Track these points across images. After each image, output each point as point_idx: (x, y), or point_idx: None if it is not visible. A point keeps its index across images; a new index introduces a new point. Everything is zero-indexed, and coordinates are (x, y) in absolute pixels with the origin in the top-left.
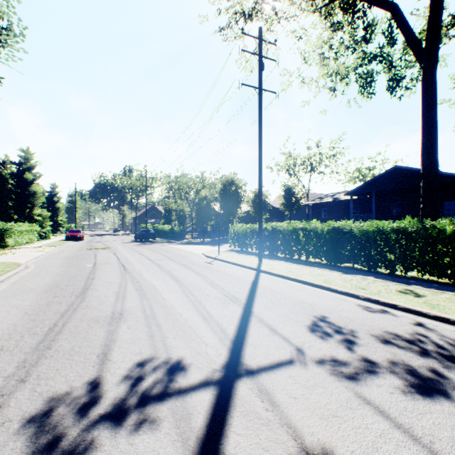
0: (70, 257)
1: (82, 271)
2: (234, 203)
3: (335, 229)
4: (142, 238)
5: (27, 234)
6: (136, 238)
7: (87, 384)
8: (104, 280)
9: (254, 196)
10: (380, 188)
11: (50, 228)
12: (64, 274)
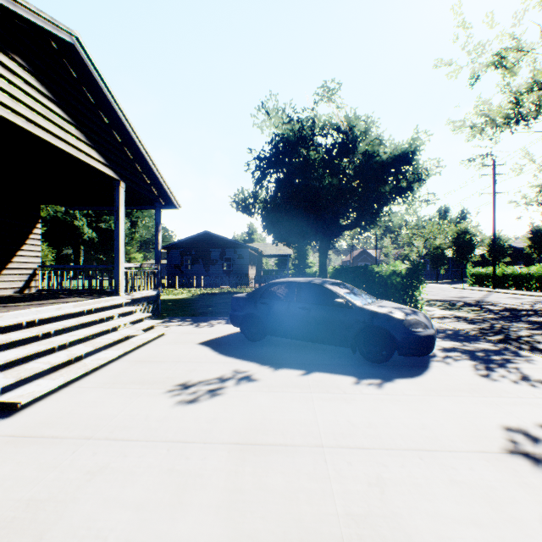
0: None
1: None
2: (468, 250)
3: None
4: None
5: None
6: None
7: (453, 297)
8: None
9: (490, 241)
10: None
11: None
12: None
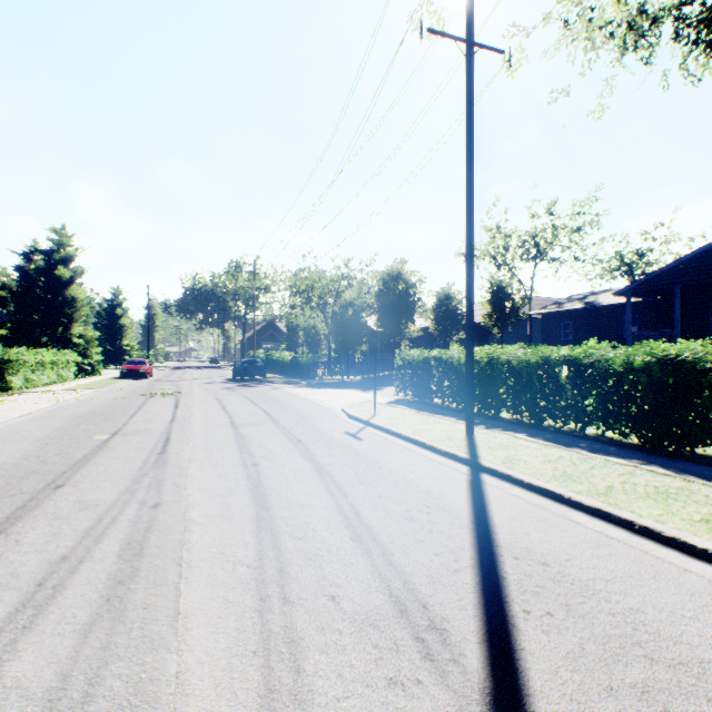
0: (86, 415)
1: (64, 458)
2: (403, 313)
3: (671, 363)
4: (243, 375)
5: (53, 367)
6: (234, 374)
7: None
8: (79, 494)
9: (438, 301)
10: (694, 278)
11: (100, 358)
12: (17, 464)
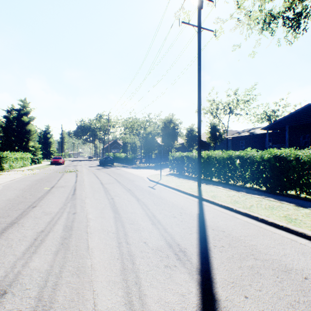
0: (39, 180)
1: (33, 196)
2: (173, 137)
3: (278, 157)
4: (104, 163)
5: (21, 160)
6: (100, 163)
7: None
8: (43, 209)
9: (188, 132)
10: (294, 122)
11: (41, 156)
12: (14, 199)
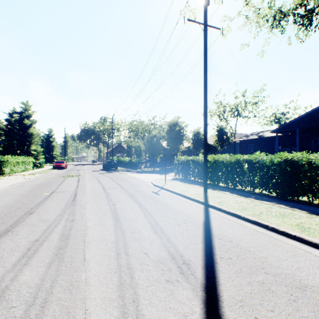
0: (39, 185)
1: (32, 202)
2: (178, 140)
3: (289, 161)
4: (107, 167)
5: (23, 164)
6: (103, 167)
7: None
8: (40, 216)
9: (194, 135)
10: (304, 125)
11: (43, 160)
12: (12, 205)
